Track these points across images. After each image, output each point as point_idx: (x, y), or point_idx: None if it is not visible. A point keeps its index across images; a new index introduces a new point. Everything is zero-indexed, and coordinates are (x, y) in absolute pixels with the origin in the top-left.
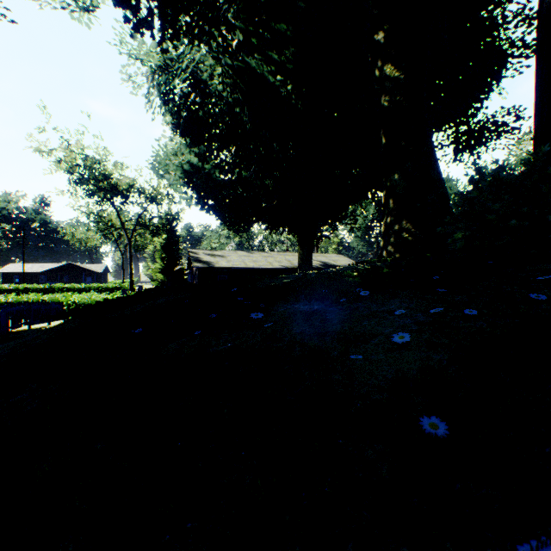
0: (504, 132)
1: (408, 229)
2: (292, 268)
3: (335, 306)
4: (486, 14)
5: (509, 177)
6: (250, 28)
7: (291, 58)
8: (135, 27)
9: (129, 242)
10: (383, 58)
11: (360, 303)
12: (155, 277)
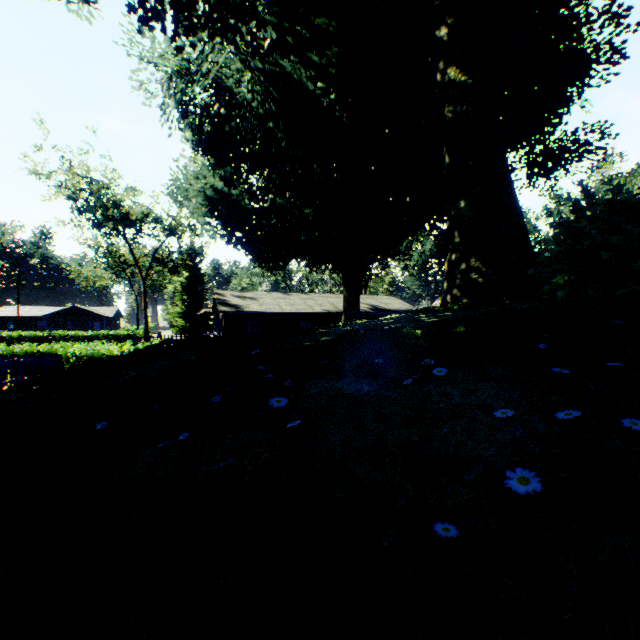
0: (586, 152)
1: (478, 268)
2: (336, 312)
3: (394, 389)
4: (567, 11)
5: (635, 201)
6: (285, 25)
7: (334, 61)
8: (142, 19)
9: (144, 281)
10: (446, 58)
11: (431, 385)
12: (175, 323)
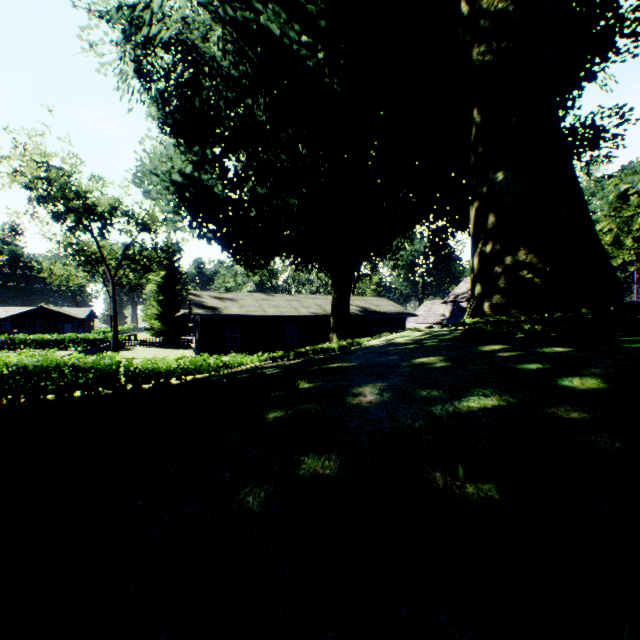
0: (603, 139)
1: (531, 264)
2: (323, 315)
3: None
4: None
5: None
6: None
7: (323, 8)
8: None
9: (112, 280)
10: None
11: None
12: (151, 325)
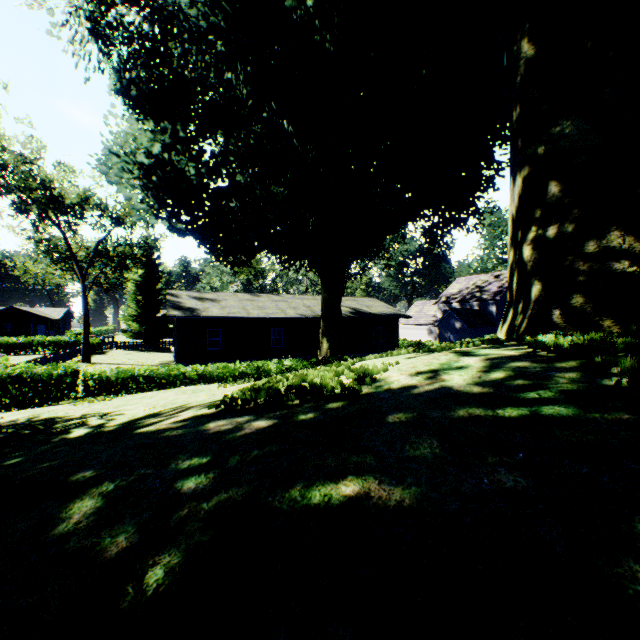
0: None
1: (633, 251)
2: (312, 317)
3: None
4: None
5: None
6: None
7: None
8: None
9: (83, 279)
10: None
11: None
12: (128, 327)
